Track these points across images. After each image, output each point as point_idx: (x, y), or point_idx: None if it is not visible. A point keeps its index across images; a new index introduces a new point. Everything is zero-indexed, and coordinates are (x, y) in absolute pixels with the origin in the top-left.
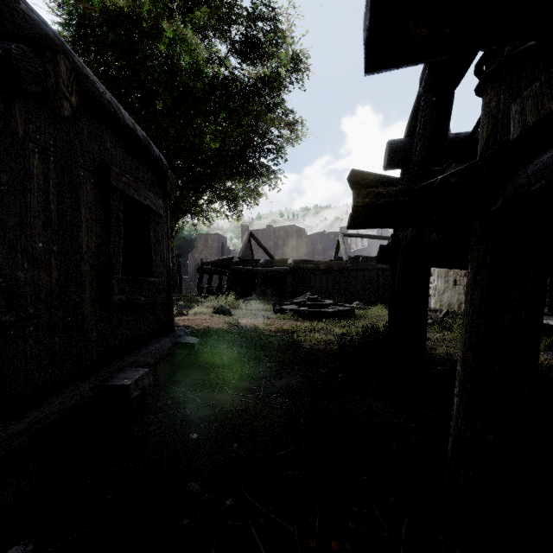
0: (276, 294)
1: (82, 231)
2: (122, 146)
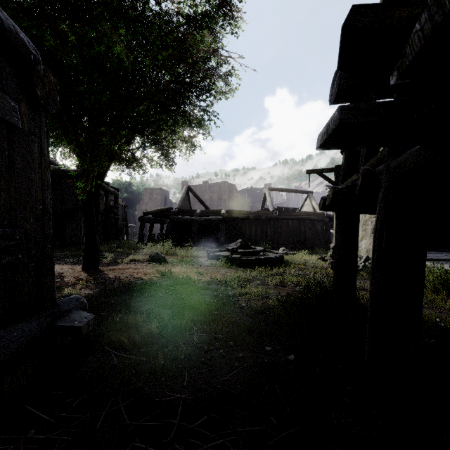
0: (211, 240)
1: None
2: None
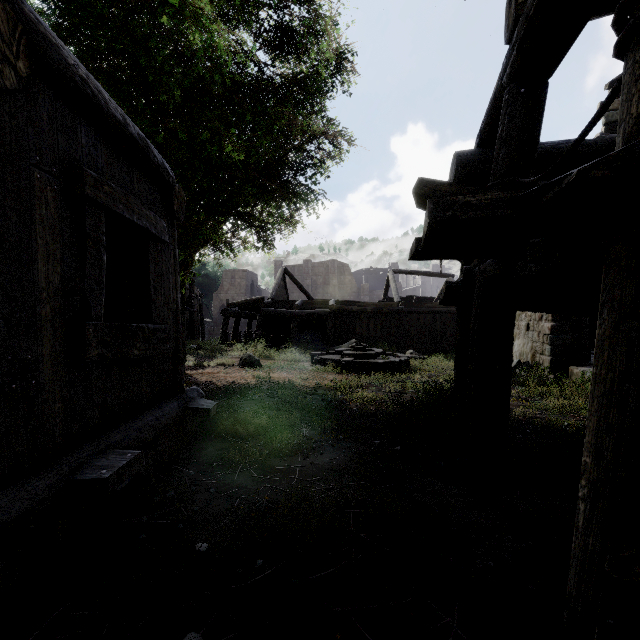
0: (316, 341)
1: (38, 258)
2: (106, 145)
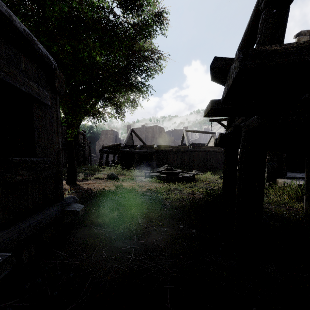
0: (147, 165)
1: None
2: None
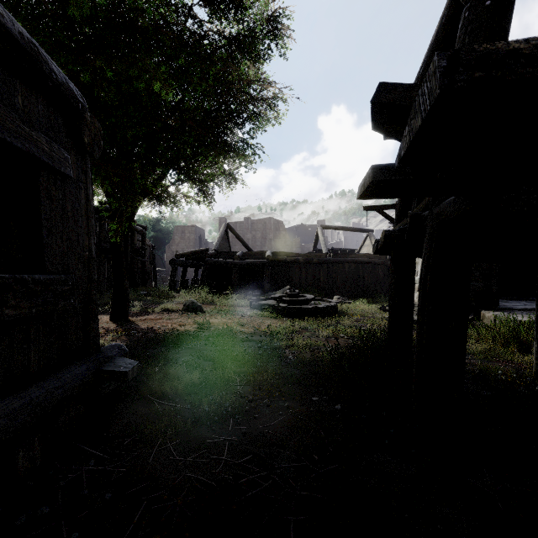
0: (254, 287)
1: None
2: None
